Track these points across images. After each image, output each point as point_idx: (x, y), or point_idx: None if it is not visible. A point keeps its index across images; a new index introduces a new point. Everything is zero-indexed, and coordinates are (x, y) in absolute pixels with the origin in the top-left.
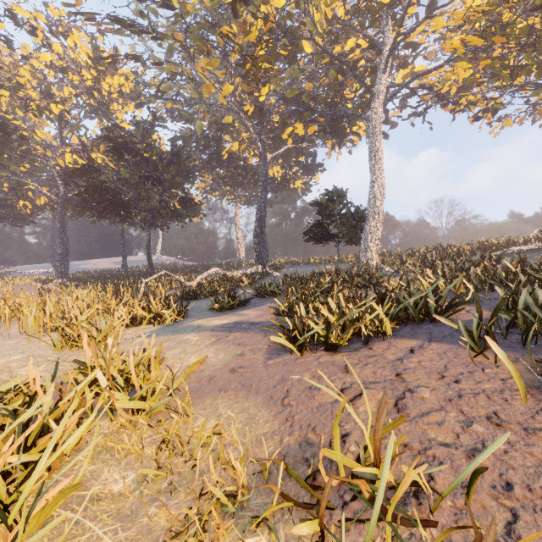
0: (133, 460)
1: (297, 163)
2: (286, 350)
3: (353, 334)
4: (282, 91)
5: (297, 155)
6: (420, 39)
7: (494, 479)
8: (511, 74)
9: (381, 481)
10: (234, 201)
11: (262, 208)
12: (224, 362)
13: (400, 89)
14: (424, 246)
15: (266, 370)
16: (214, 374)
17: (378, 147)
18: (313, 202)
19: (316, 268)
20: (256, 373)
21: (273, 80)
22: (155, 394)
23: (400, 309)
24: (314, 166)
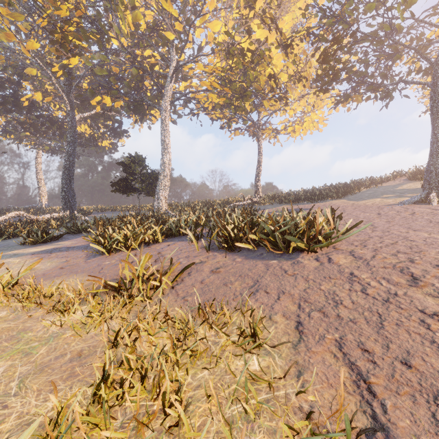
0: (1, 309)
1: (105, 125)
2: (100, 254)
3: (141, 242)
4: (92, 67)
5: (105, 119)
6: (190, 72)
7: (180, 269)
8: (235, 109)
9: (139, 265)
10: (34, 148)
11: (71, 160)
12: (53, 266)
13: (180, 97)
14: (198, 200)
15: (87, 264)
16: (47, 272)
17: (166, 131)
18: (119, 162)
19: (121, 212)
20: (80, 266)
21: (84, 57)
22: (3, 282)
23: (168, 230)
24: (121, 131)
